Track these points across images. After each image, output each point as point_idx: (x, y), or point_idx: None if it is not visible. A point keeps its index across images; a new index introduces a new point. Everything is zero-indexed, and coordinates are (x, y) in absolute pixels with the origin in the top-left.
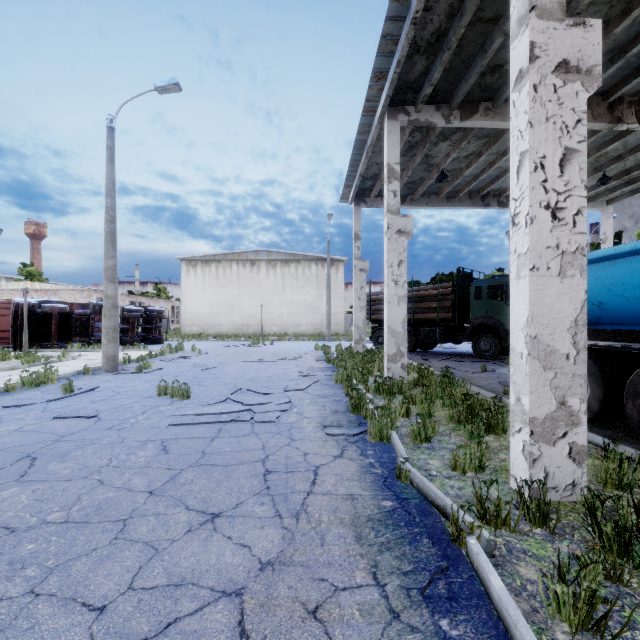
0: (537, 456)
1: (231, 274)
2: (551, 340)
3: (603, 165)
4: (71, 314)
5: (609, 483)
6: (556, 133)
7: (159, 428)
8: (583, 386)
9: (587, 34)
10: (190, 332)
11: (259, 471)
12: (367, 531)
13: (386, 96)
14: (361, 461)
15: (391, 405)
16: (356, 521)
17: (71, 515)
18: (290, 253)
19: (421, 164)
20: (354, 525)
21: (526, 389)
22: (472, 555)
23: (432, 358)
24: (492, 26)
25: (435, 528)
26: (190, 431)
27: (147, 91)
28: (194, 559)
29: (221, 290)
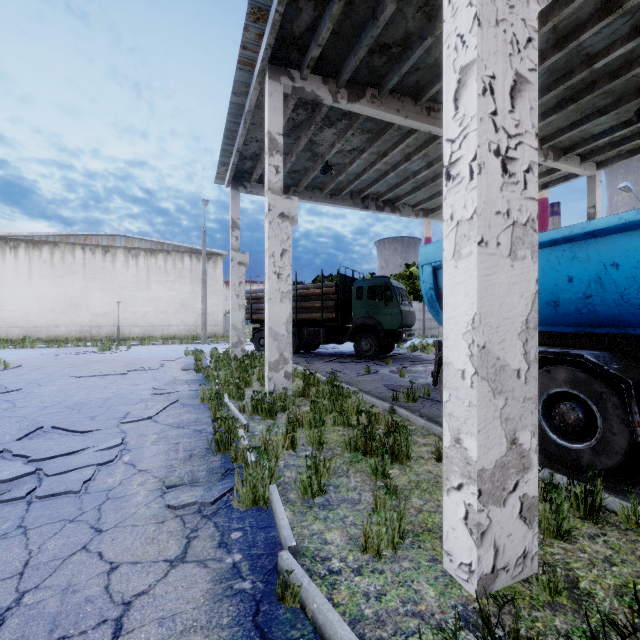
0: (486, 527)
1: (74, 262)
2: (501, 350)
3: None
4: None
5: (546, 530)
6: (507, 47)
7: None
8: (534, 413)
9: None
10: (7, 336)
11: None
12: None
13: (266, 45)
14: (218, 564)
15: (271, 437)
16: None
17: None
18: (157, 241)
19: (306, 151)
20: None
21: (472, 426)
22: None
23: (316, 360)
24: None
25: None
26: None
27: None
28: None
29: (58, 281)
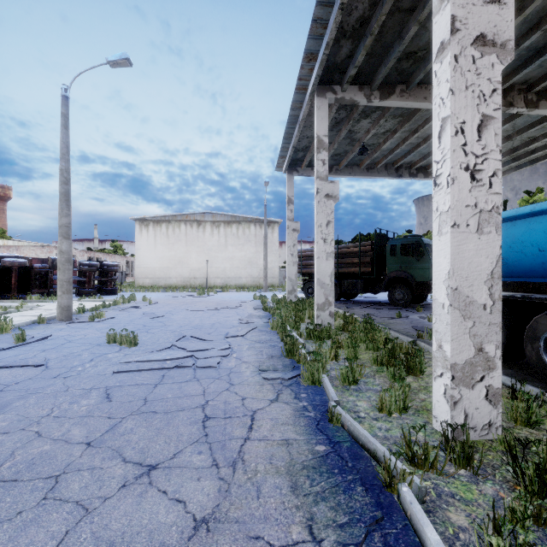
0: (458, 399)
1: (180, 233)
2: (470, 291)
3: None
4: (30, 268)
5: (519, 421)
6: (474, 101)
7: (105, 375)
8: (498, 334)
9: (502, 11)
10: (143, 284)
11: (198, 417)
12: (302, 480)
13: (316, 75)
14: (295, 404)
15: (321, 350)
16: (291, 469)
17: (1, 473)
18: (232, 215)
19: (345, 138)
20: (289, 474)
21: (448, 337)
22: (405, 503)
23: (354, 306)
24: (408, 16)
25: (367, 473)
26: (134, 378)
27: (100, 64)
28: (125, 520)
29: (171, 247)
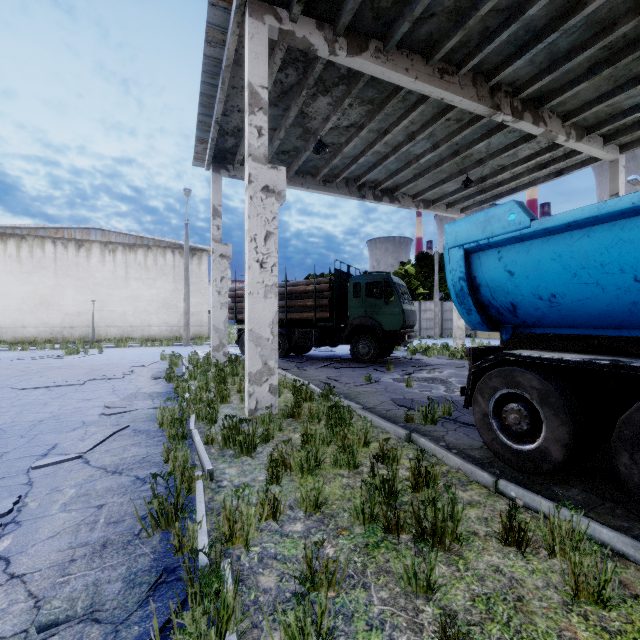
0: None
1: (43, 256)
2: None
3: (467, 168)
4: None
5: None
6: None
7: None
8: None
9: None
10: None
11: None
12: None
13: None
14: None
15: (239, 508)
16: None
17: None
18: (136, 236)
19: (296, 126)
20: None
21: None
22: None
23: (308, 365)
24: None
25: None
26: None
27: None
28: None
29: (26, 278)
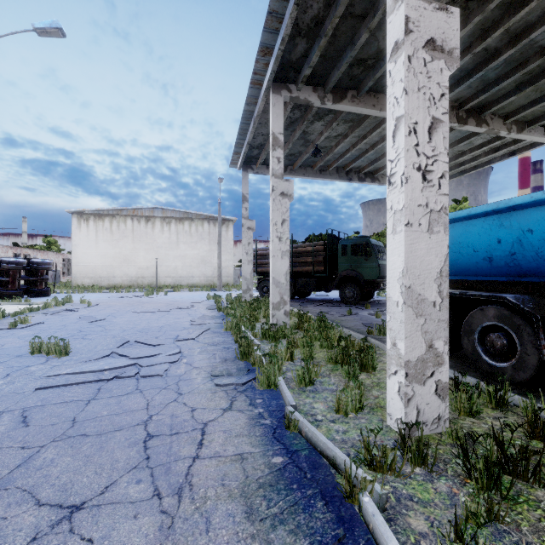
0: (411, 396)
1: (126, 229)
2: (422, 289)
3: None
4: None
5: (462, 411)
6: (426, 103)
7: (23, 394)
8: (446, 330)
9: (449, 19)
10: (82, 284)
11: (139, 437)
12: (258, 502)
13: (271, 71)
14: (250, 412)
15: (277, 351)
16: (246, 490)
17: None
18: (184, 211)
19: (300, 139)
20: (244, 496)
21: (402, 335)
22: (367, 515)
23: (308, 304)
24: (360, 22)
25: (327, 483)
26: (62, 394)
27: (24, 30)
28: None
29: (115, 244)
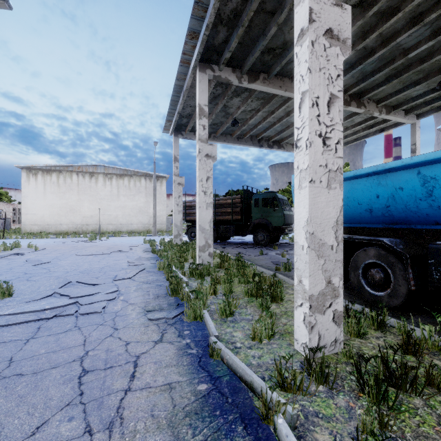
0: (314, 324)
1: (71, 183)
2: (322, 235)
3: None
4: None
5: (352, 333)
6: (325, 81)
7: None
8: (341, 268)
9: (343, 14)
10: (30, 231)
11: (74, 373)
12: (185, 430)
13: (198, 52)
14: (179, 343)
15: (203, 287)
16: (174, 420)
17: None
18: (124, 169)
19: (221, 111)
20: (171, 426)
21: (306, 273)
22: (281, 436)
23: (228, 246)
24: (270, 17)
25: (245, 406)
26: (1, 335)
27: None
28: None
29: (62, 195)
